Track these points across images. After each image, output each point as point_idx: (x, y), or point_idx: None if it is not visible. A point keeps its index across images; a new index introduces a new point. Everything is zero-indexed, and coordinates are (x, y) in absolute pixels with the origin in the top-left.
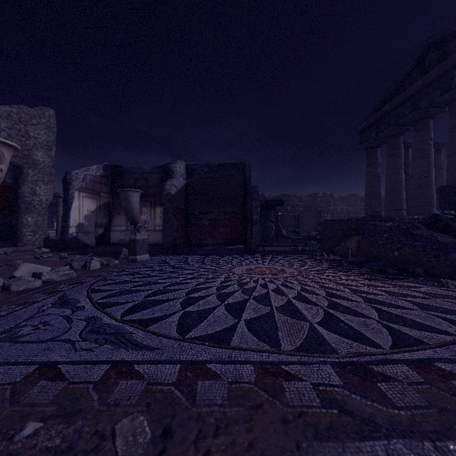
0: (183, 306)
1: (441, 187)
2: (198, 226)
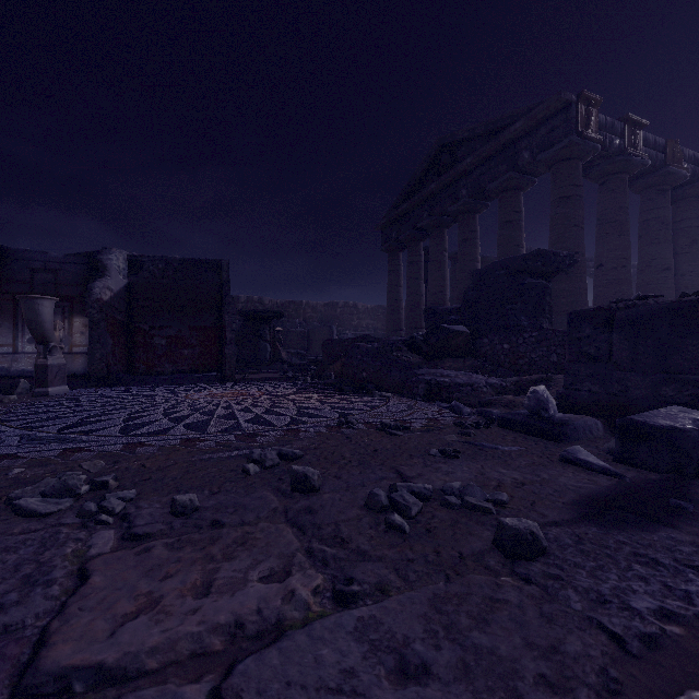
0: (125, 421)
1: (425, 309)
2: (148, 347)
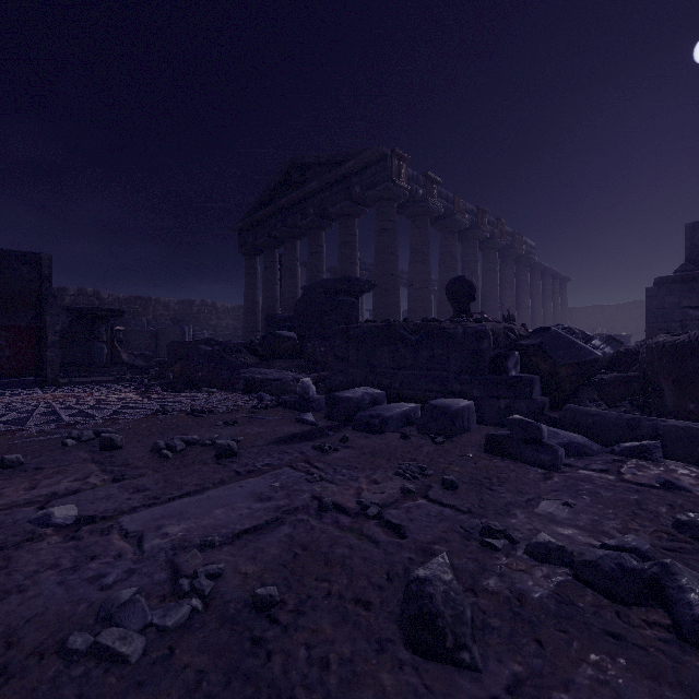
0: None
1: (266, 315)
2: None
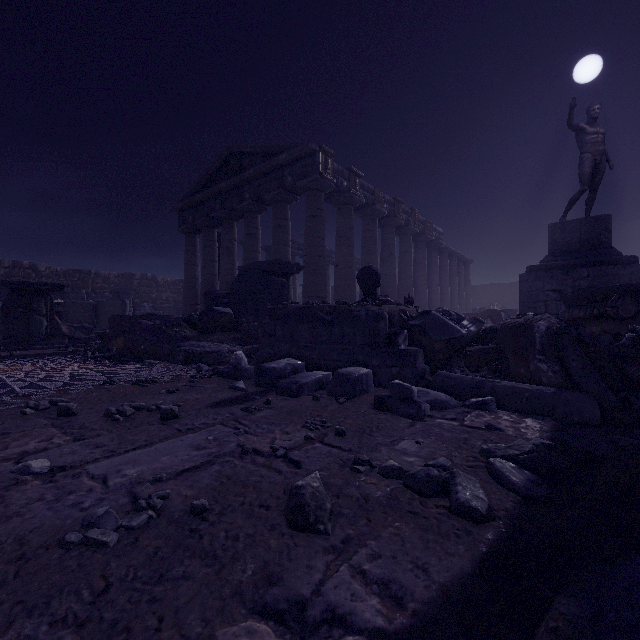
0: None
1: (205, 292)
2: None
